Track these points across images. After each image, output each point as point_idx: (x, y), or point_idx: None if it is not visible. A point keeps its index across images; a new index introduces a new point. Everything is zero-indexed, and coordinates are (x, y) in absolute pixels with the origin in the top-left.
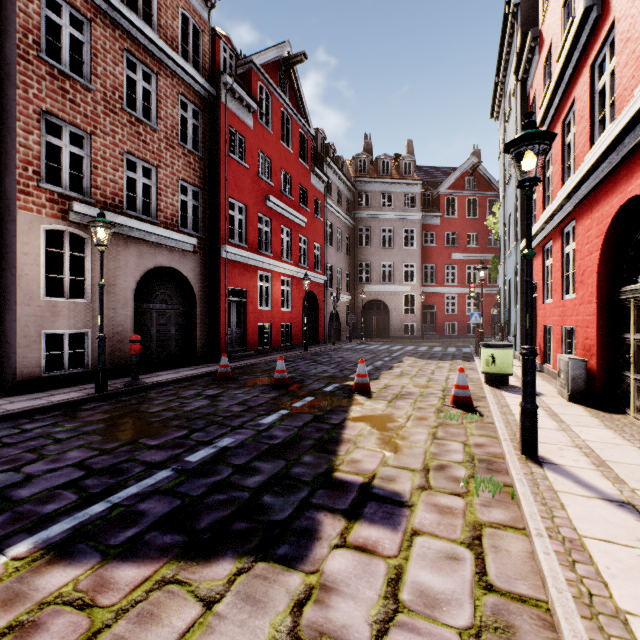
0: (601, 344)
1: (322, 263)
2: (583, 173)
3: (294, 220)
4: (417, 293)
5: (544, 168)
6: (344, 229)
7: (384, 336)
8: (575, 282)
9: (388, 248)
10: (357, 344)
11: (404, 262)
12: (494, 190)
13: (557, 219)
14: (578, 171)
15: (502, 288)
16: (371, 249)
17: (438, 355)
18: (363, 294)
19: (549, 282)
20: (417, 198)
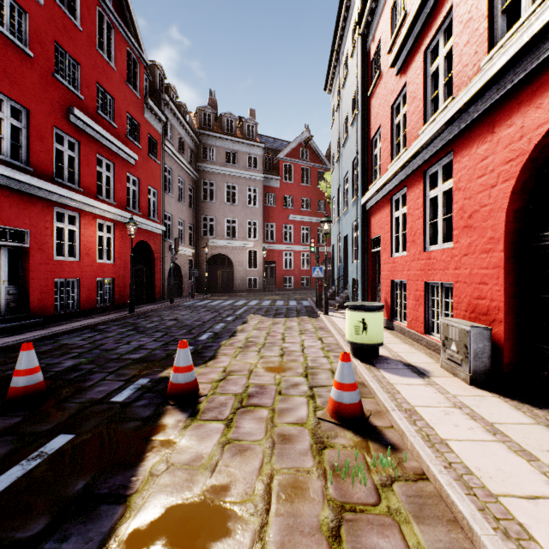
0: (510, 306)
1: (159, 211)
2: (498, 67)
3: (118, 153)
4: (259, 249)
5: (392, 115)
6: (187, 179)
7: (229, 290)
8: (454, 228)
9: (232, 204)
10: (200, 300)
11: (248, 219)
12: (322, 163)
13: (421, 159)
14: (483, 71)
15: (336, 245)
16: (216, 204)
17: (283, 311)
18: (207, 248)
19: (400, 234)
20: (259, 160)
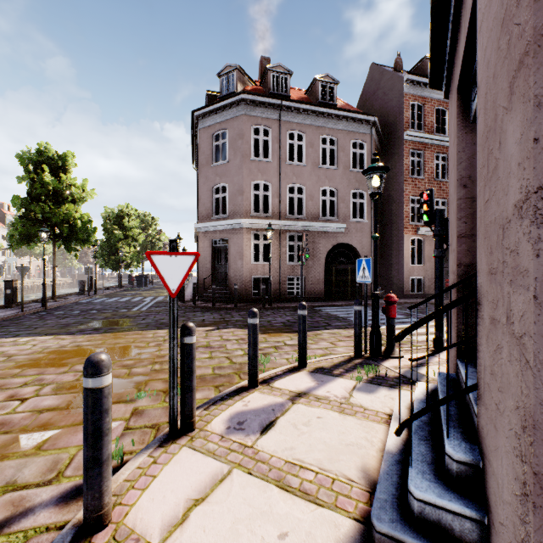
0: None
1: None
2: None
3: None
4: None
5: None
6: None
7: None
8: None
9: None
10: None
11: None
12: None
13: None
14: None
15: None
16: None
17: None
18: None
19: None
20: None
